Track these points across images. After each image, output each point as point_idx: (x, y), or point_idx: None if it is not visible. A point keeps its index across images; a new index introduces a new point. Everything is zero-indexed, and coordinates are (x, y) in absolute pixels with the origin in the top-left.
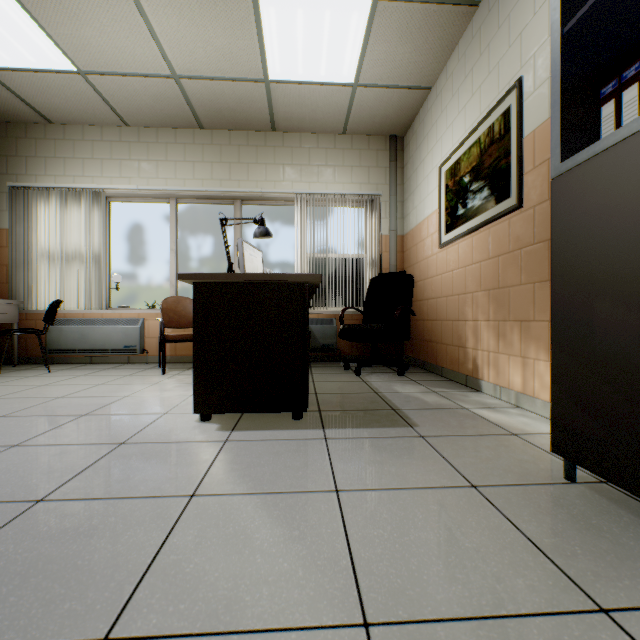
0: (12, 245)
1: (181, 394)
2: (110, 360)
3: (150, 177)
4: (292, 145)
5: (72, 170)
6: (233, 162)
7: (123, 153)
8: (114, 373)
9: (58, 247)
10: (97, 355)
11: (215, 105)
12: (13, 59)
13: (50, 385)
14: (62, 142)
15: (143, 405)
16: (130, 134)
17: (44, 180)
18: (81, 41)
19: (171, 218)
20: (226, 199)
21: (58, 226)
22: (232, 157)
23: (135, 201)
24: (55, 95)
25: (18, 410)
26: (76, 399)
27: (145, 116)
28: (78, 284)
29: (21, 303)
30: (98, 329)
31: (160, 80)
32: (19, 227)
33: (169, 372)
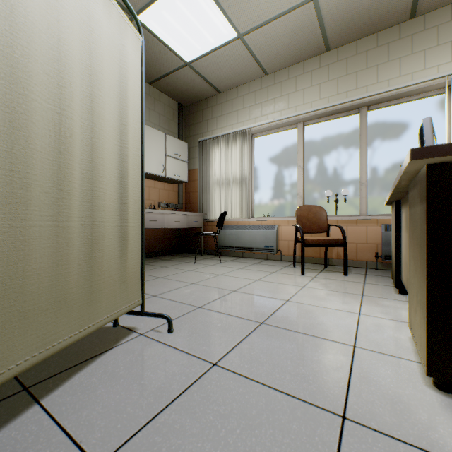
0: (200, 178)
1: (344, 309)
2: (254, 256)
3: (282, 109)
4: (437, 23)
5: (231, 121)
6: (359, 70)
7: (262, 97)
8: (261, 268)
9: (223, 176)
10: (245, 251)
11: (347, 14)
12: (202, 47)
13: (223, 275)
14: (225, 103)
15: (313, 320)
16: (267, 80)
17: (215, 133)
18: (242, 2)
19: (298, 140)
20: (350, 110)
21: (223, 161)
22: (358, 66)
23: (270, 133)
24: (223, 67)
25: (209, 301)
26: (246, 296)
27: (280, 59)
28: (234, 200)
29: (204, 215)
30: (247, 232)
31: (299, 10)
32: (203, 166)
33: (305, 273)
